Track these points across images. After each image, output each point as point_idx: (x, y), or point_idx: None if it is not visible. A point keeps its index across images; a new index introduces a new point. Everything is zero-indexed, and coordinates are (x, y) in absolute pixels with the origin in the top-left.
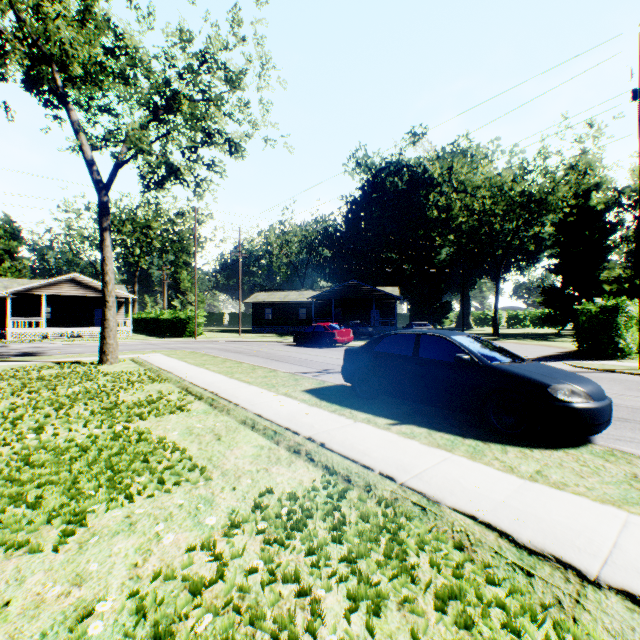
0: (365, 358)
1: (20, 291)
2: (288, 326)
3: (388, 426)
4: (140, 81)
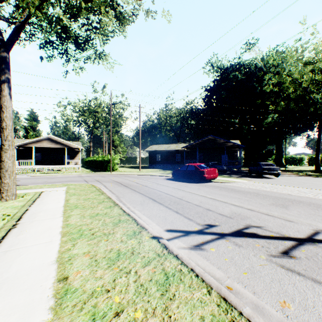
0: None
1: (21, 145)
2: (169, 164)
3: None
4: None
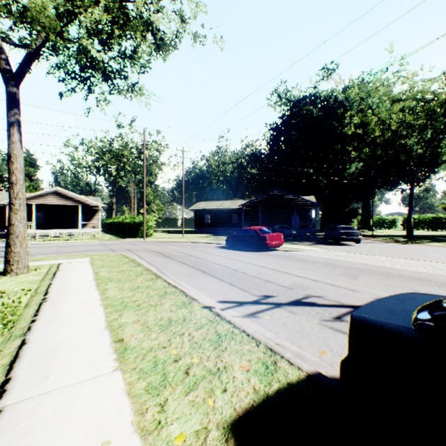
0: None
1: None
2: (223, 228)
3: None
4: None
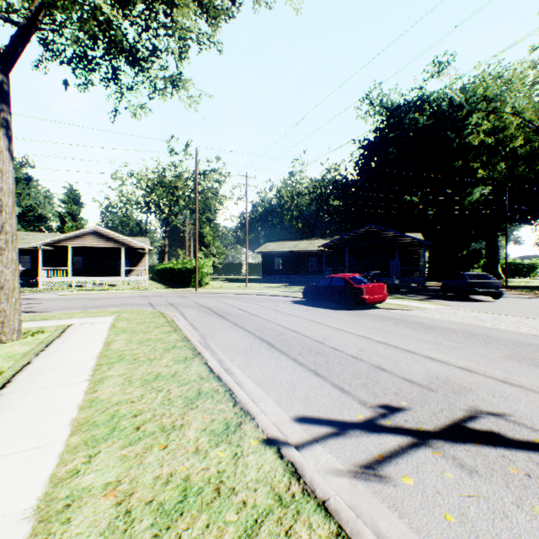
0: None
1: (49, 243)
2: (298, 276)
3: None
4: None
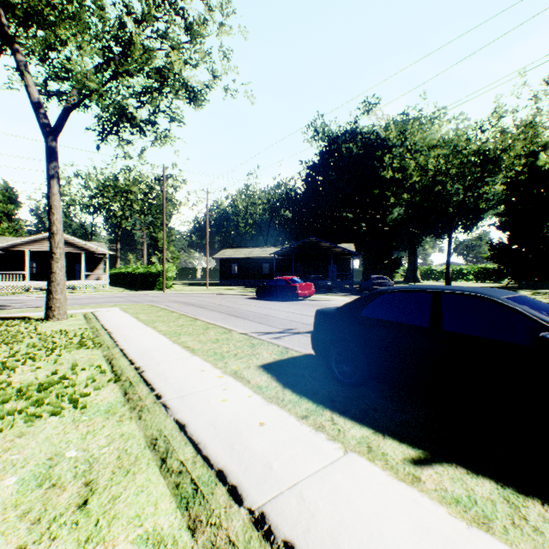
0: (347, 326)
1: (5, 247)
2: (252, 280)
3: (412, 470)
4: (93, 22)
